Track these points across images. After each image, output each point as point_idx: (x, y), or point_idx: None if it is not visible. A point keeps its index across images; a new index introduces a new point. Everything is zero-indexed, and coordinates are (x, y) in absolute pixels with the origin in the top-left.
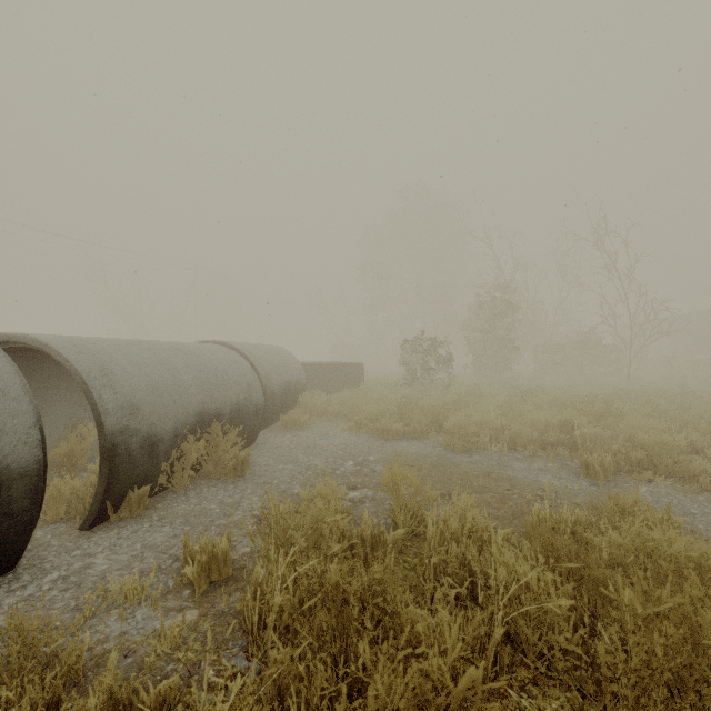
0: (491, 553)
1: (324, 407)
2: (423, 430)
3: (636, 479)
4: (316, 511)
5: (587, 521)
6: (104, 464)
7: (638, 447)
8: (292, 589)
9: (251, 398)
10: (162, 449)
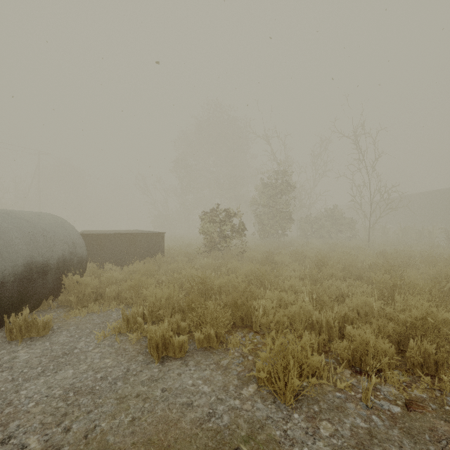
0: None
1: (103, 287)
2: (221, 334)
3: None
4: None
5: None
6: None
7: None
8: None
9: None
10: None
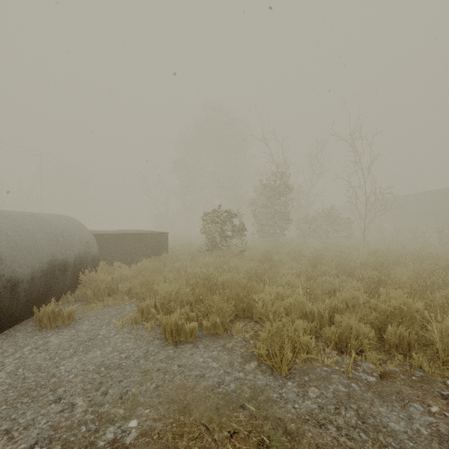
0: None
1: (115, 283)
2: (226, 323)
3: None
4: None
5: None
6: None
7: None
8: None
9: None
10: None
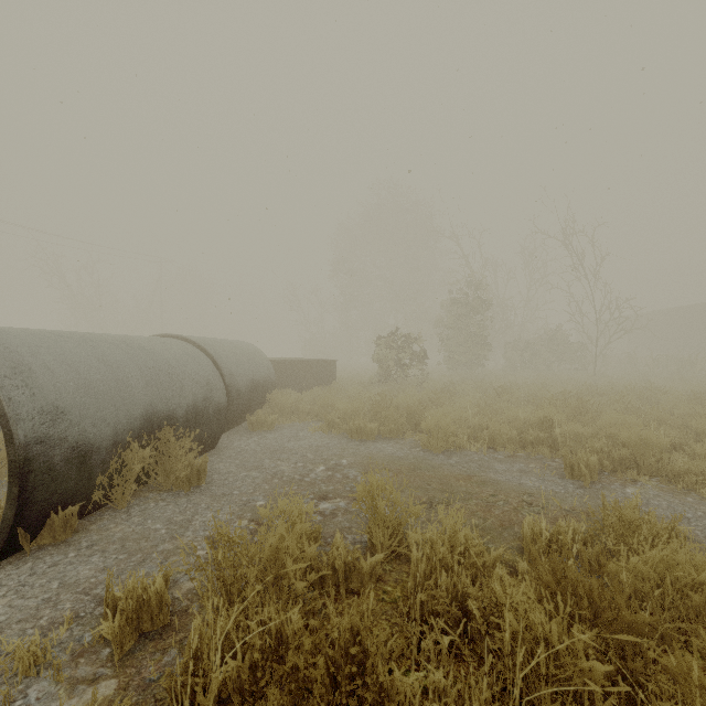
0: (489, 585)
1: (295, 406)
2: (399, 430)
3: (620, 479)
4: (276, 539)
5: (580, 531)
6: (14, 483)
7: (618, 444)
8: (242, 649)
9: (211, 397)
10: (97, 460)
